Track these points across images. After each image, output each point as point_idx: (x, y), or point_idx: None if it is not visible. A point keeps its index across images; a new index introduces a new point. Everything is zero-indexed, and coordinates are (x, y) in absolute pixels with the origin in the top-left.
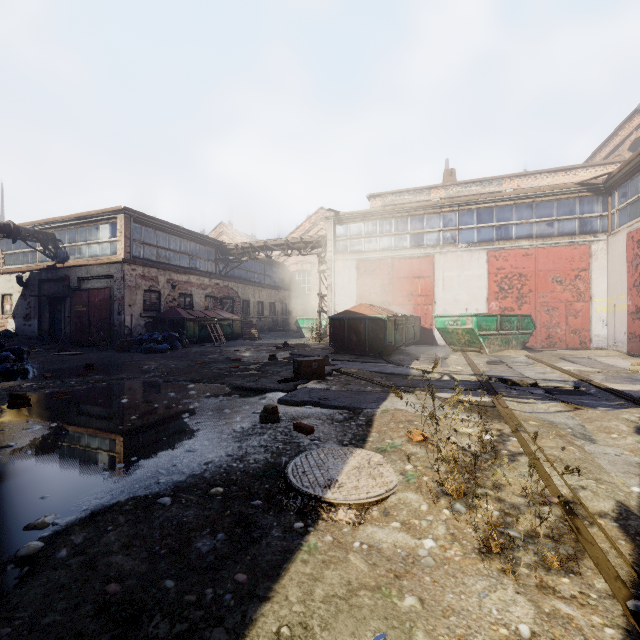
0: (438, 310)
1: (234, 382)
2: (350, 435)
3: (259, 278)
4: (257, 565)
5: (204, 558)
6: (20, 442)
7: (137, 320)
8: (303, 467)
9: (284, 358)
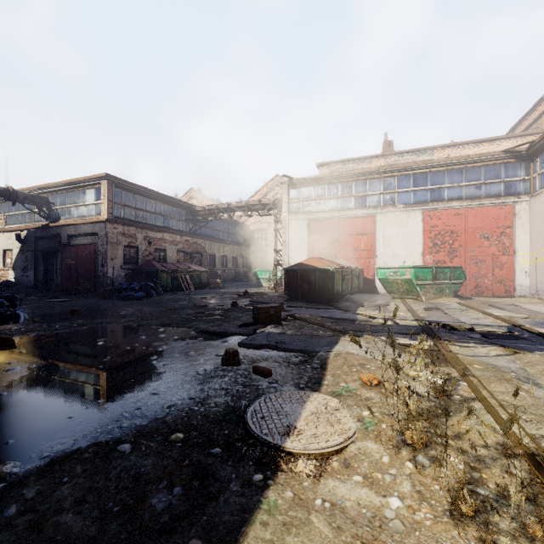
0: (379, 263)
1: (200, 326)
2: (306, 378)
3: (223, 236)
4: (213, 528)
5: (158, 518)
6: None
7: (118, 271)
8: (262, 412)
9: (245, 305)
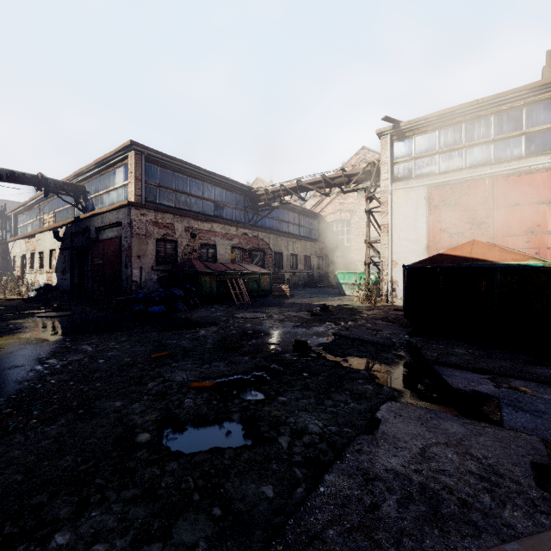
0: None
1: None
2: None
3: (293, 229)
4: None
5: None
6: None
7: (148, 274)
8: None
9: (324, 346)
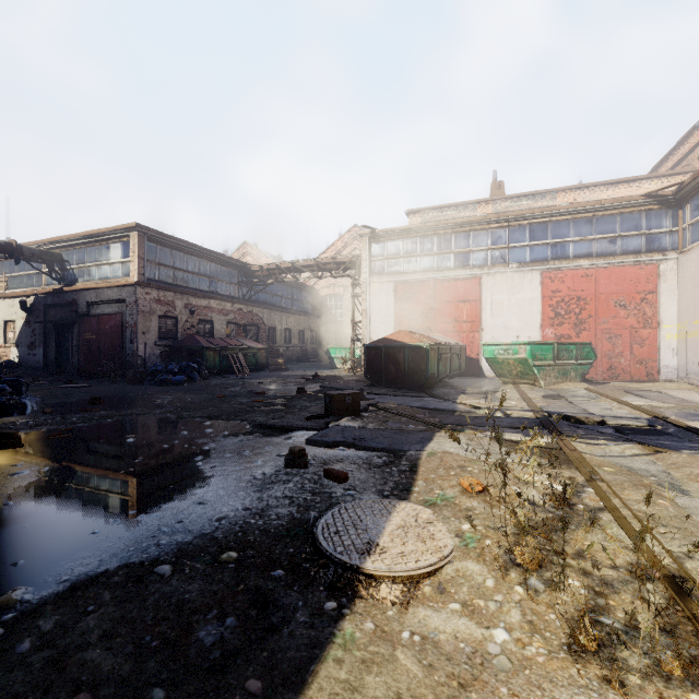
0: (486, 338)
1: (257, 419)
2: (391, 483)
3: (286, 303)
4: (276, 666)
5: (207, 654)
6: (2, 491)
7: (151, 349)
8: (336, 526)
9: (314, 391)
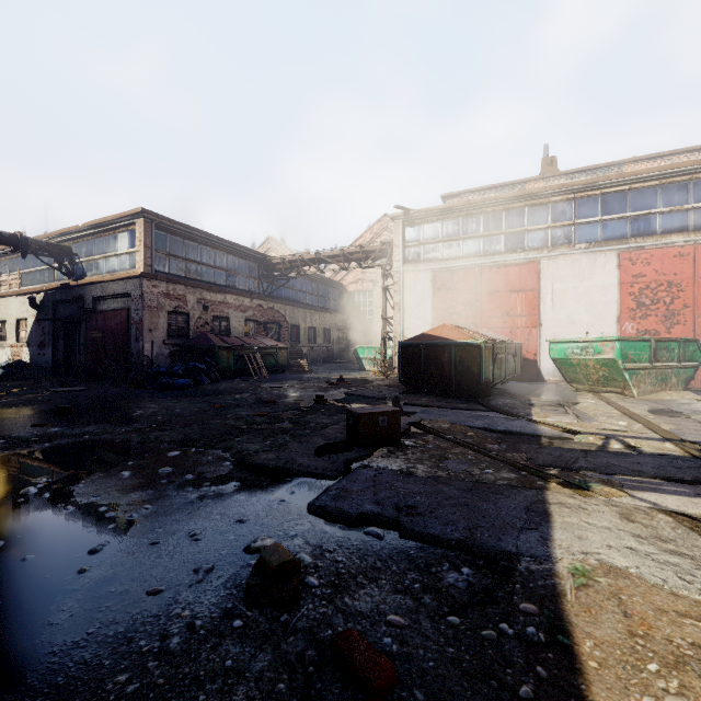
0: (545, 335)
1: (246, 448)
2: None
3: (311, 299)
4: None
5: None
6: None
7: (159, 348)
8: None
9: (336, 400)
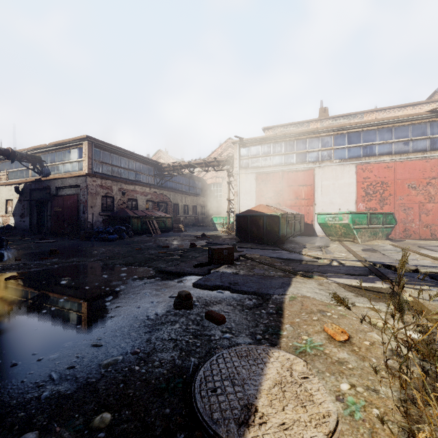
0: (317, 210)
1: (159, 266)
2: (262, 326)
3: (185, 188)
4: None
5: None
6: None
7: (97, 217)
8: (213, 380)
9: (201, 246)
